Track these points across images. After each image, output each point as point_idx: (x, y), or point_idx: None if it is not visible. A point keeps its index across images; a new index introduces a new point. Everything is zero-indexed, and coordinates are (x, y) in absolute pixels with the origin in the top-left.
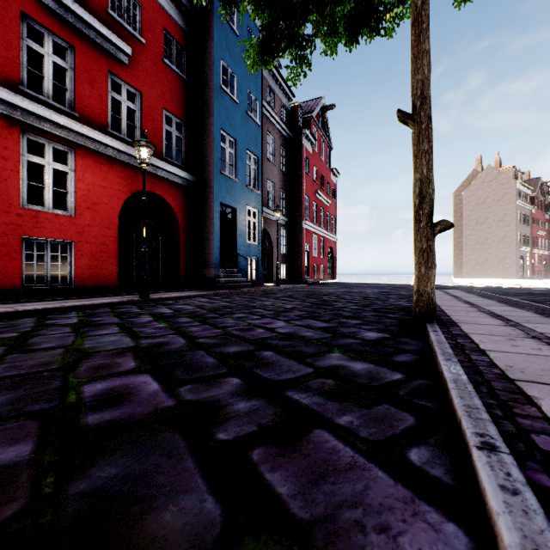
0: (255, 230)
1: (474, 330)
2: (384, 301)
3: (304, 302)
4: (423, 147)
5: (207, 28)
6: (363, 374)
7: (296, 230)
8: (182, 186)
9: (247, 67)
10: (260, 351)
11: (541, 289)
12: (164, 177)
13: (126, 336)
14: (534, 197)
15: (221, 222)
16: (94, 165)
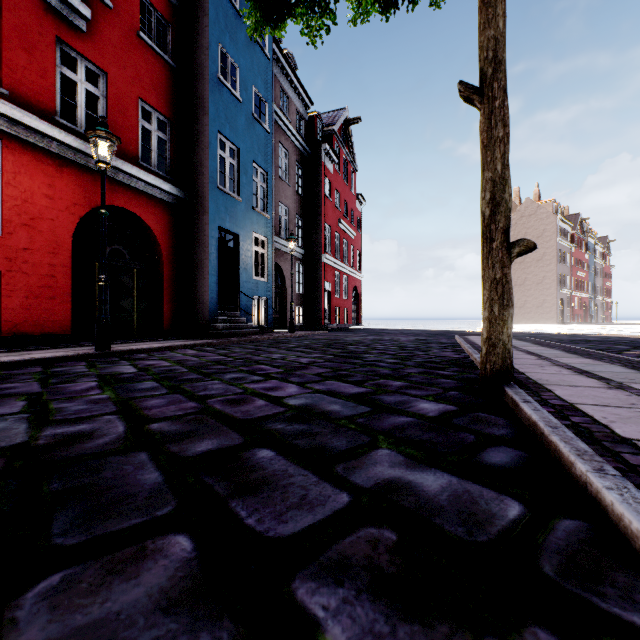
0: (264, 264)
1: (578, 397)
2: (426, 351)
3: (325, 355)
4: (496, 133)
5: (200, 1)
6: (447, 505)
7: (314, 266)
8: (166, 203)
9: (248, 30)
10: (252, 450)
11: (593, 335)
12: (140, 189)
13: (25, 420)
14: (573, 234)
15: (219, 251)
16: (34, 165)
